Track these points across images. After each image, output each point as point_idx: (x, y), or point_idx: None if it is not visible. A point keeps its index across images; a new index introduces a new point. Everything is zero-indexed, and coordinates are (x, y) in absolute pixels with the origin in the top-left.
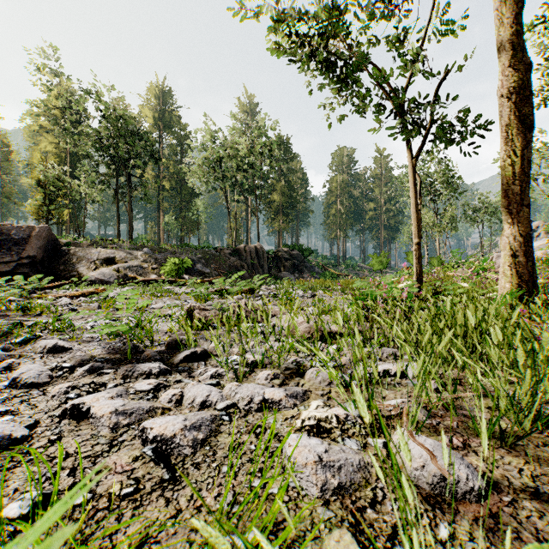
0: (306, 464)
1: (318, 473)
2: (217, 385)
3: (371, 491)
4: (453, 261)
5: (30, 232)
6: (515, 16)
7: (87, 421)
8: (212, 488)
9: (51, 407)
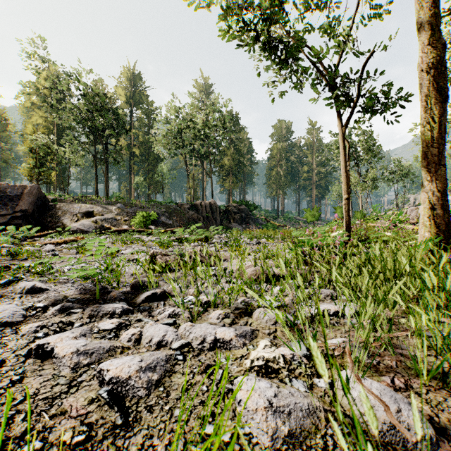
0: (256, 410)
1: (268, 419)
2: (173, 324)
3: (321, 438)
4: (373, 214)
5: (23, 190)
6: (434, 1)
7: (50, 360)
8: (163, 434)
9: (20, 345)
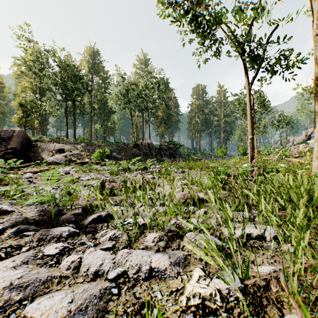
0: None
1: None
2: (112, 248)
3: None
4: (265, 150)
5: (13, 133)
6: None
7: None
8: None
9: None
